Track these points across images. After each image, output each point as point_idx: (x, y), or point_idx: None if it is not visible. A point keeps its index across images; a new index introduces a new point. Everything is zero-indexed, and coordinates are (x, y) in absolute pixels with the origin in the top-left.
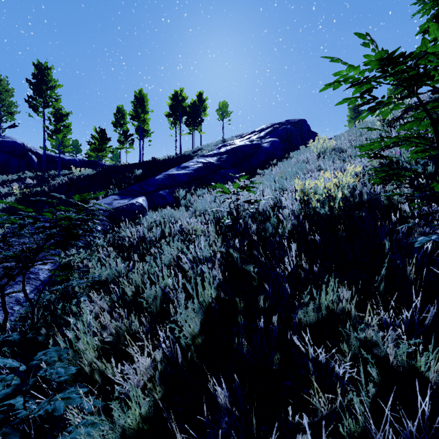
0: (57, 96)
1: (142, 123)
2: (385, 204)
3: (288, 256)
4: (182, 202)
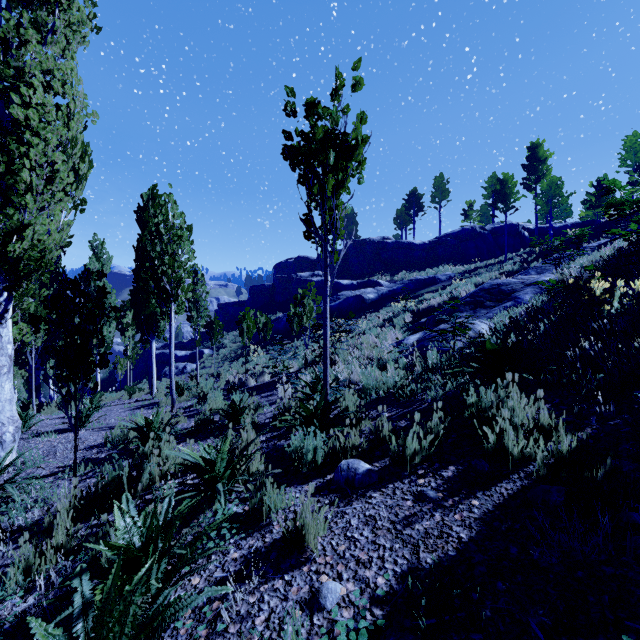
0: (547, 167)
1: None
2: None
3: None
4: None
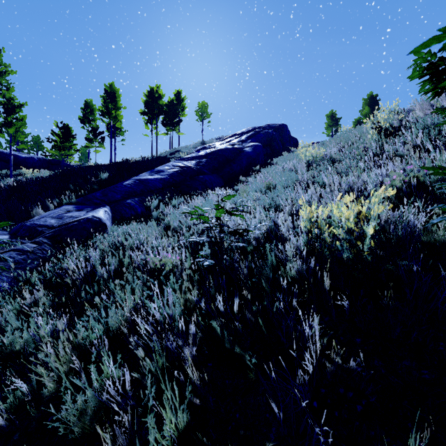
0: (9, 84)
1: (113, 120)
2: (422, 241)
3: (301, 330)
4: (153, 214)
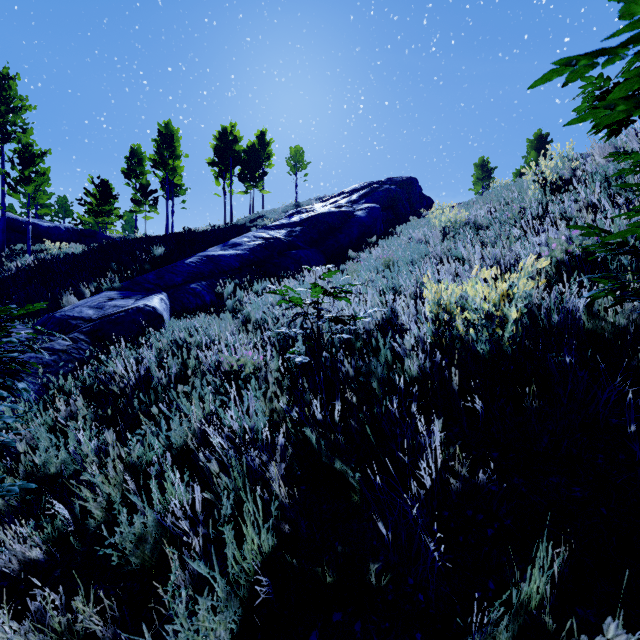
0: (25, 124)
1: (170, 174)
2: (586, 330)
3: (420, 441)
4: (227, 303)
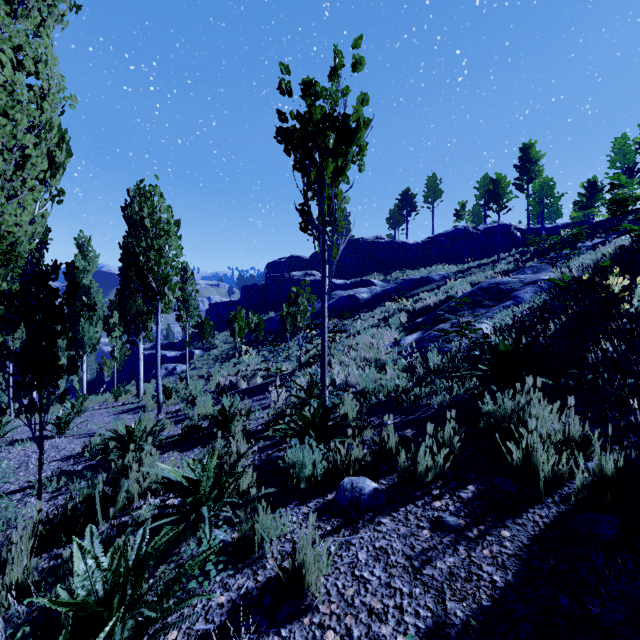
0: (539, 167)
1: None
2: None
3: None
4: None
